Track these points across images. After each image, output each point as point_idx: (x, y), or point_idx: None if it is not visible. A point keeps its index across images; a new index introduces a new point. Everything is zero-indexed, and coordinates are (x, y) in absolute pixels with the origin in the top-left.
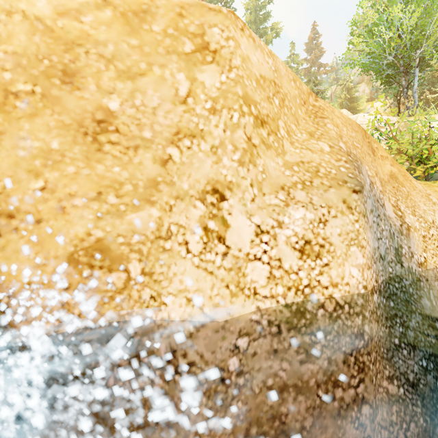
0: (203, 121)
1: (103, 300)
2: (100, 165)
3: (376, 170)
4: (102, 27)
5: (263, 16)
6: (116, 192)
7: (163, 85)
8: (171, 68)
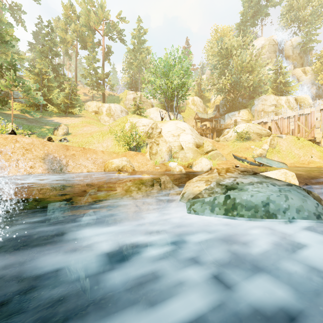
0: (16, 151)
1: (1, 173)
2: (1, 157)
3: (65, 154)
4: (1, 140)
5: (141, 41)
6: (3, 160)
7: (10, 146)
8: (11, 144)
